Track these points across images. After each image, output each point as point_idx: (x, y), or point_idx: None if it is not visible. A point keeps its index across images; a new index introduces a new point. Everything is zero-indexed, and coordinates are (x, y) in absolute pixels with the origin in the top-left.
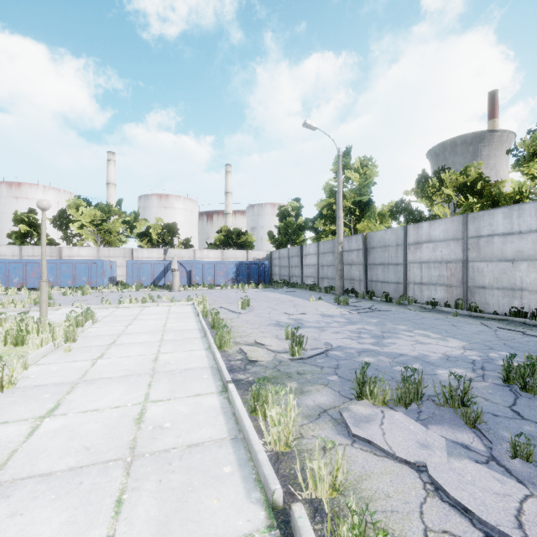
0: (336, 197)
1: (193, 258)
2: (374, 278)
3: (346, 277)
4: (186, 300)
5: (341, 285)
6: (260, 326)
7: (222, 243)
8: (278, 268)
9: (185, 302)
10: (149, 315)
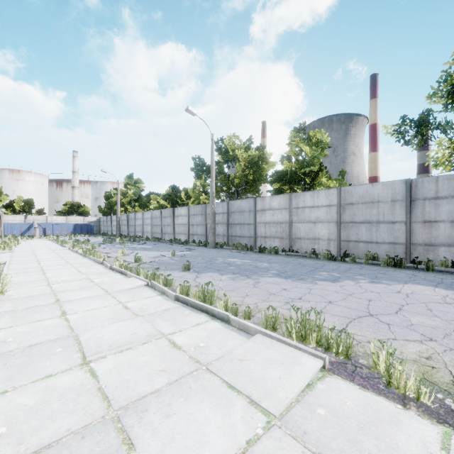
0: (117, 199)
1: (46, 220)
2: (130, 230)
3: (124, 230)
4: (46, 238)
5: (119, 233)
6: (71, 241)
7: (67, 212)
8: (103, 227)
9: (46, 239)
10: (33, 241)
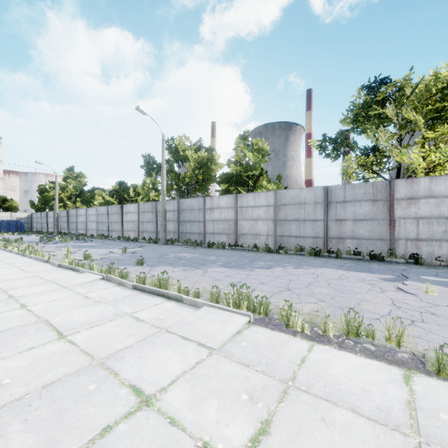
0: (55, 194)
1: None
2: (71, 228)
3: (63, 228)
4: None
5: (57, 231)
6: None
7: None
8: (36, 224)
9: None
10: None
